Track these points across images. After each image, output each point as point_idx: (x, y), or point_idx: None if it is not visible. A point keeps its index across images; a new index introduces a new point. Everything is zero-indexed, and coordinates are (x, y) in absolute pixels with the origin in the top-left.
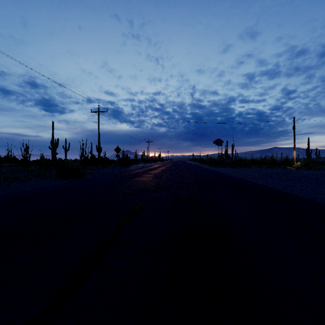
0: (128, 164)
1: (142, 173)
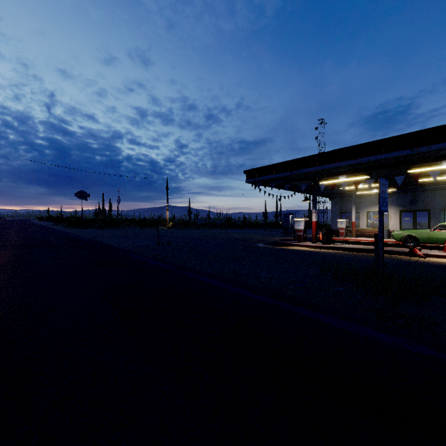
0: None
1: None
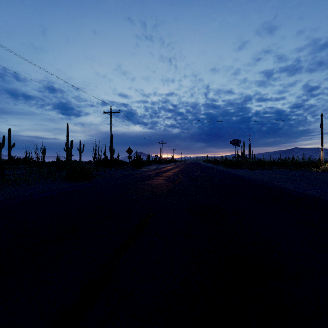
0: (140, 166)
1: (155, 176)
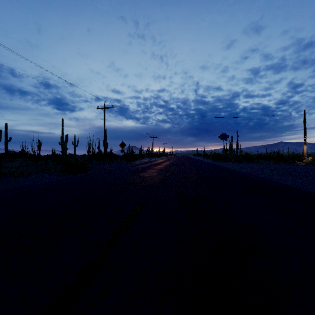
0: (133, 159)
1: (147, 169)
